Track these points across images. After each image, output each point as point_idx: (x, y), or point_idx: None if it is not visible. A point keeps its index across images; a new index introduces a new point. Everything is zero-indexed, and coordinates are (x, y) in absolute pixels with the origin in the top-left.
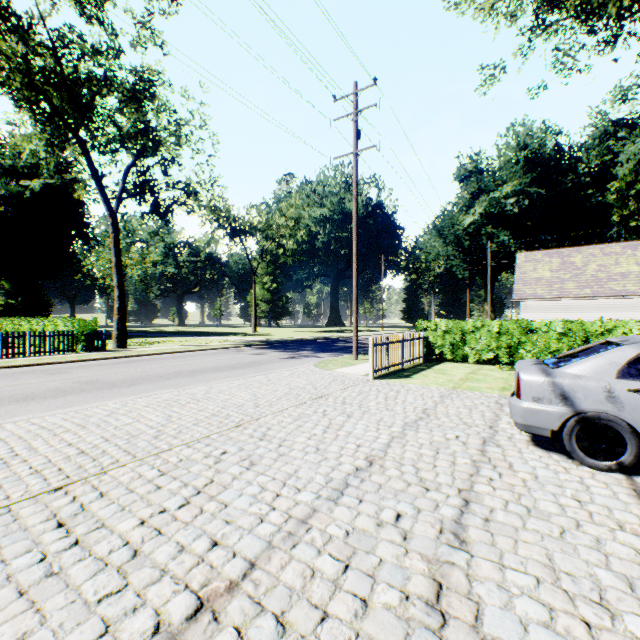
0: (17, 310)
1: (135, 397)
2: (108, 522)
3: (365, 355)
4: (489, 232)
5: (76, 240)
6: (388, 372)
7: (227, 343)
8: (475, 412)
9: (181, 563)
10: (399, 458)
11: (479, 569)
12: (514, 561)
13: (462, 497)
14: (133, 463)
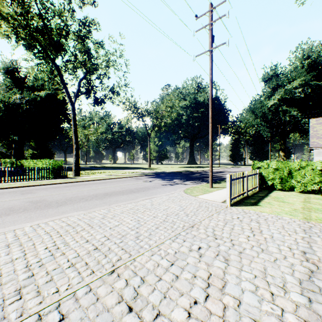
0: (37, 156)
1: (50, 219)
2: None
3: (216, 183)
4: (284, 109)
5: (64, 122)
6: (239, 199)
7: (133, 174)
8: None
9: None
10: None
11: None
12: None
13: None
14: None
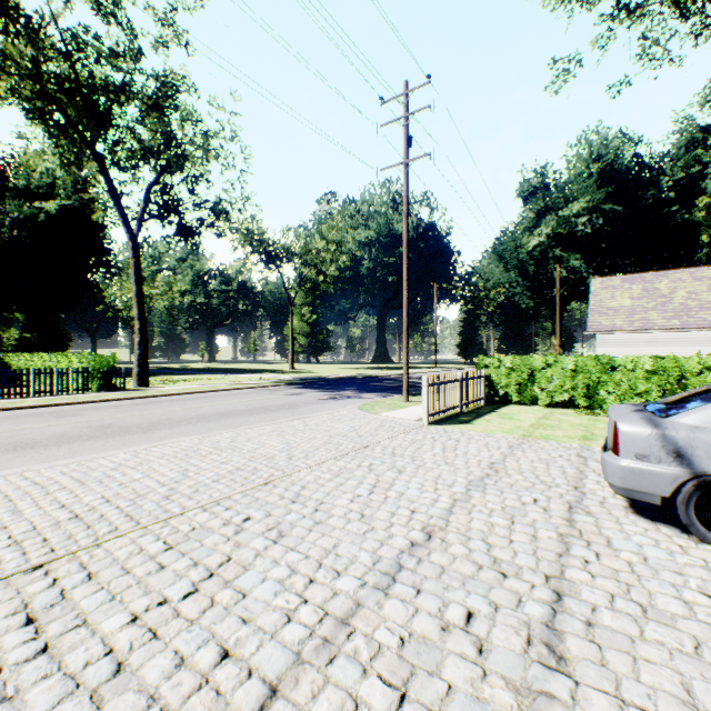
0: (33, 345)
1: (149, 445)
2: (90, 618)
3: (417, 396)
4: (557, 255)
5: (96, 268)
6: (444, 416)
7: (260, 381)
8: (554, 468)
9: (177, 686)
10: (465, 529)
11: (590, 706)
12: (638, 694)
13: (552, 588)
14: (135, 532)
